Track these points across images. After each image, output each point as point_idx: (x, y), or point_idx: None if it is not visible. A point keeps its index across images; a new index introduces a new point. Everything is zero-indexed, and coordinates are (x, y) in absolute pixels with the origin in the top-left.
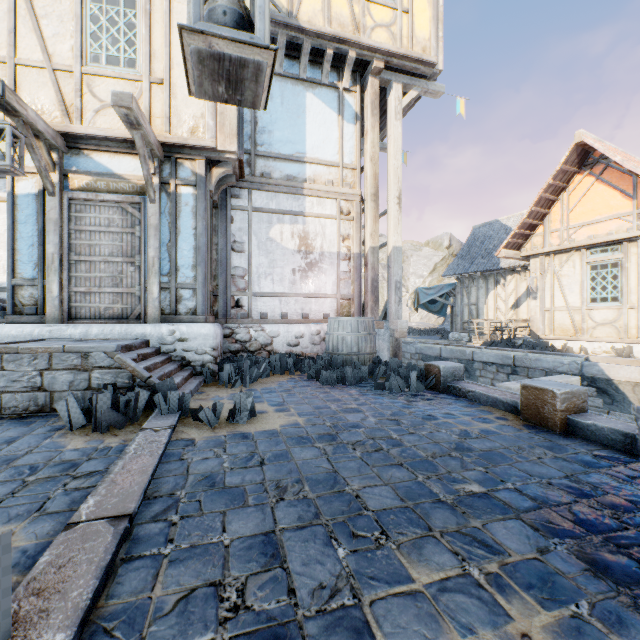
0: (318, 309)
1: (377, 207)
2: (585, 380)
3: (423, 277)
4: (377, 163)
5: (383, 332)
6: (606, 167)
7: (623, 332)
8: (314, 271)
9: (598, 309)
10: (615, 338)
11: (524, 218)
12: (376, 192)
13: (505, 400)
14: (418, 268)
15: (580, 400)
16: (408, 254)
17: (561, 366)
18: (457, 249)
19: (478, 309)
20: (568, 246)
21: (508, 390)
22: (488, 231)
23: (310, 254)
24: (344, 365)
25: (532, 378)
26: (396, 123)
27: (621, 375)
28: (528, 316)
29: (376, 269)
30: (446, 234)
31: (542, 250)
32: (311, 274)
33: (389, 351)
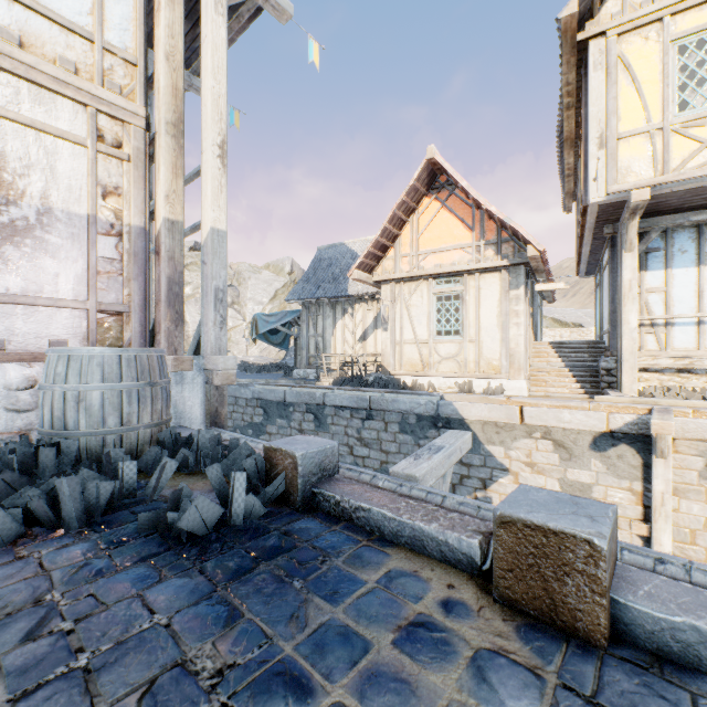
0: (35, 331)
1: (180, 150)
2: (441, 421)
3: (263, 304)
4: (180, 70)
5: (192, 376)
6: (451, 194)
7: (464, 366)
8: (22, 245)
9: (443, 342)
10: (458, 373)
11: (378, 235)
12: (178, 122)
13: (443, 537)
14: (257, 293)
15: (614, 540)
16: (246, 276)
17: (418, 407)
18: (299, 276)
19: (325, 341)
20: (418, 273)
21: (414, 483)
22: (335, 254)
23: (10, 205)
24: (83, 459)
25: (389, 422)
26: (217, 18)
27: (473, 414)
28: (375, 350)
29: (178, 262)
30: (288, 258)
31: (394, 276)
32: (13, 251)
33: (204, 409)
